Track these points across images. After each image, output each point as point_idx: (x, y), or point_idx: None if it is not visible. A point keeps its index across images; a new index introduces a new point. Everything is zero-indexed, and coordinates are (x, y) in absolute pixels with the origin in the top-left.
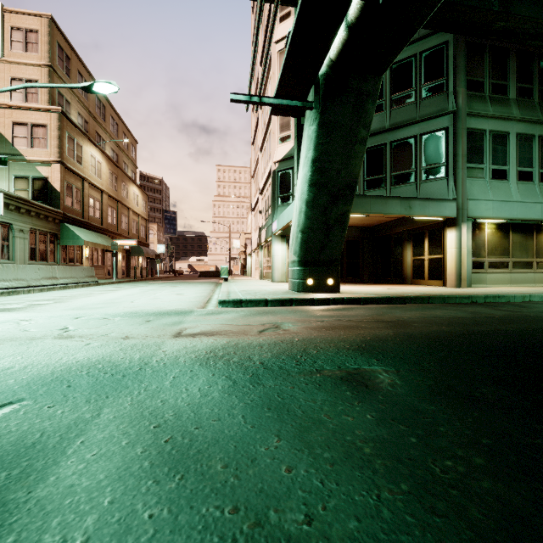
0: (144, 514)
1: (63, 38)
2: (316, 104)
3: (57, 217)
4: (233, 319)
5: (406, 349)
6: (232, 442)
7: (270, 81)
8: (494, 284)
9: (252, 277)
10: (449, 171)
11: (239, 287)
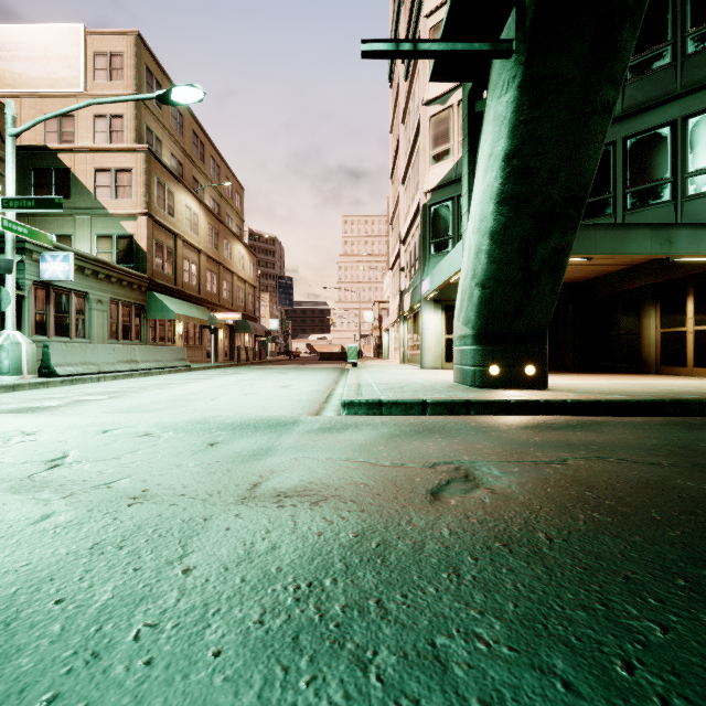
0: None
1: (152, 60)
2: (519, 45)
3: (143, 284)
4: (369, 446)
5: None
6: None
7: (417, 77)
8: None
9: (390, 360)
10: None
11: (374, 376)
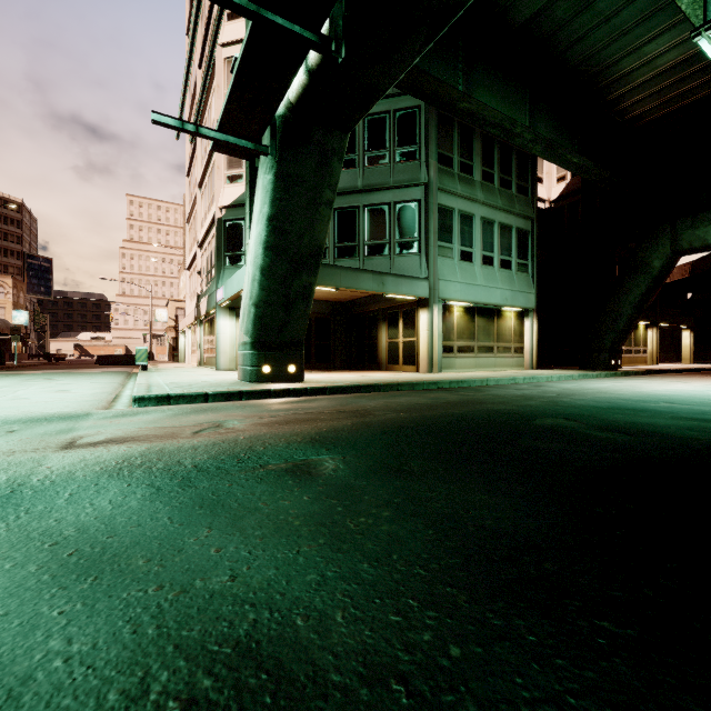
0: (53, 613)
1: None
2: (273, 150)
3: None
4: (157, 420)
5: (359, 437)
6: (157, 541)
7: (213, 94)
8: (462, 369)
9: (187, 363)
10: (421, 248)
11: (166, 378)
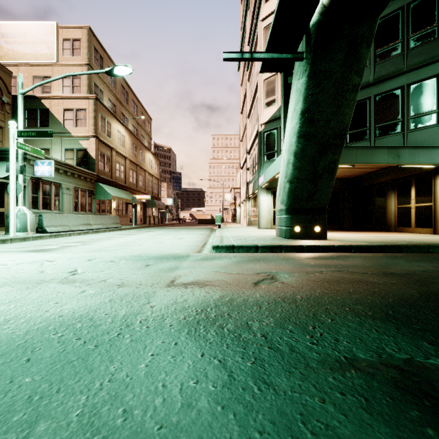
0: None
1: (97, 43)
2: (307, 55)
3: (93, 178)
4: (226, 266)
5: None
6: None
7: None
8: None
9: (241, 224)
10: None
11: (231, 233)
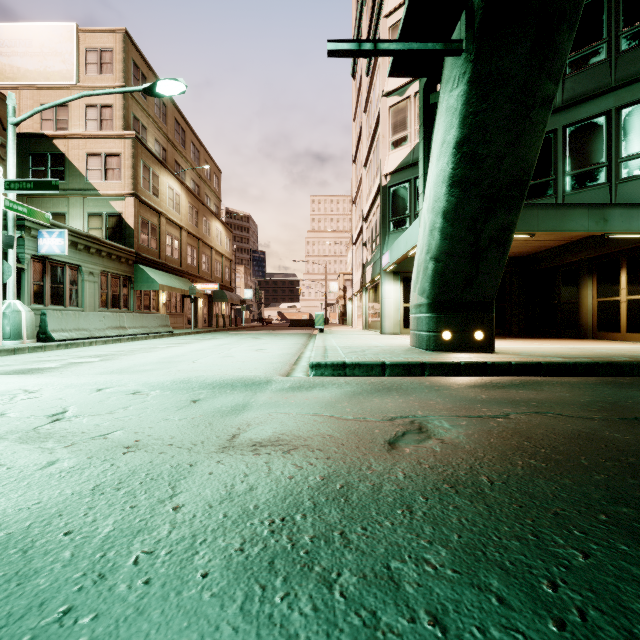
0: None
1: (138, 55)
2: (468, 45)
3: (130, 258)
4: (334, 402)
5: None
6: None
7: (378, 71)
8: None
9: (353, 326)
10: None
11: (339, 340)
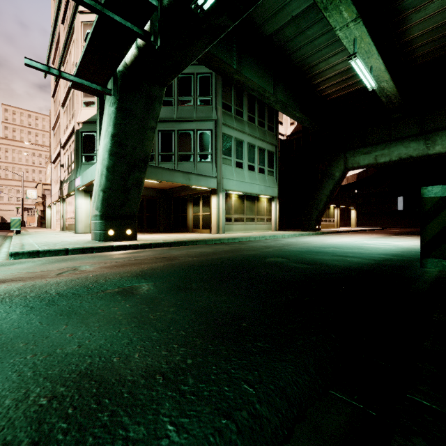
0: None
1: None
2: (115, 93)
3: None
4: (29, 268)
5: (166, 272)
6: (31, 334)
7: (73, 44)
8: (237, 231)
9: (52, 228)
10: (213, 158)
11: (36, 239)
